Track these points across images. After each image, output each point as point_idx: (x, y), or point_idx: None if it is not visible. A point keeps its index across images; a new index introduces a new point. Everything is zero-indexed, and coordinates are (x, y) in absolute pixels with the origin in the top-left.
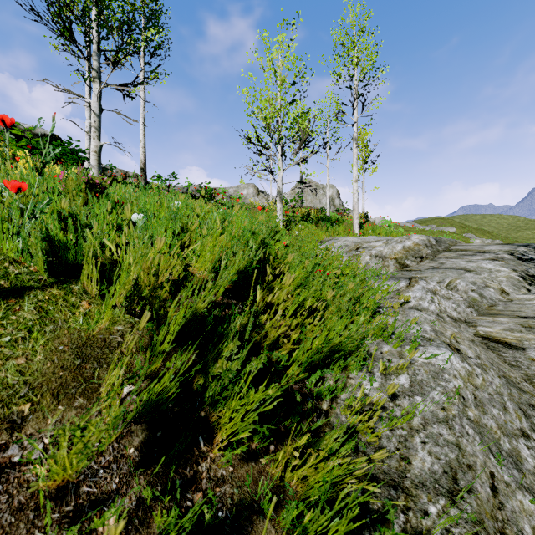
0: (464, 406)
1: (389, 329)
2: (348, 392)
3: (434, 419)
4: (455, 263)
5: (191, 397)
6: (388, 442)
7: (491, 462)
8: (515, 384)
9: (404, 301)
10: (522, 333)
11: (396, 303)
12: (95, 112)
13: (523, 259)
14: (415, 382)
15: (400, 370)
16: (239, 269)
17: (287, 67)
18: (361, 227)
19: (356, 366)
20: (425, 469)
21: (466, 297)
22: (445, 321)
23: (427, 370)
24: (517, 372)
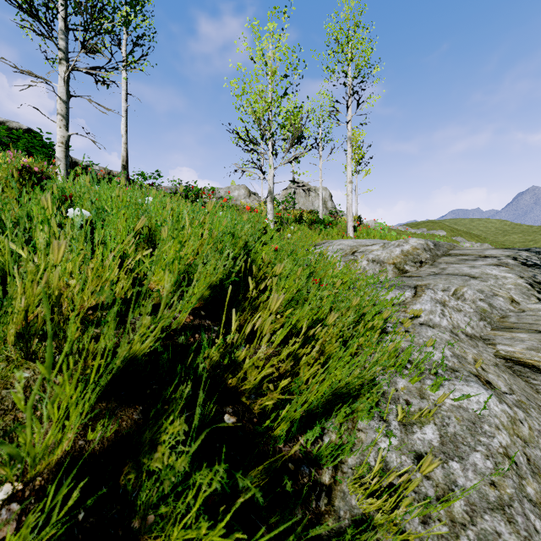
0: (519, 478)
1: (405, 358)
2: (357, 453)
3: (483, 503)
4: (457, 269)
5: (120, 493)
6: None
7: None
8: None
9: (412, 315)
10: None
11: (404, 317)
12: (62, 98)
13: (528, 265)
14: (446, 437)
15: (424, 418)
16: (211, 283)
17: (279, 58)
18: (355, 230)
19: (366, 414)
20: None
21: (474, 307)
22: (461, 339)
23: (459, 418)
24: None
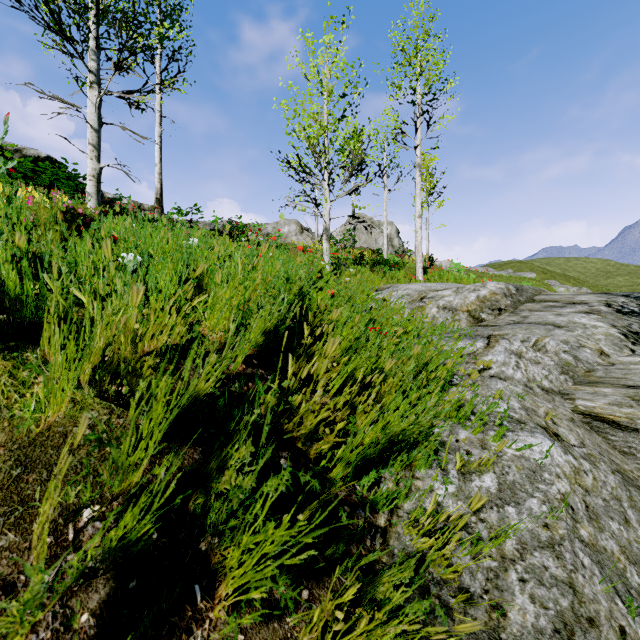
0: (574, 521)
1: (467, 408)
2: (413, 499)
3: (534, 542)
4: (541, 317)
5: (187, 520)
6: (471, 580)
7: (619, 610)
8: (633, 481)
9: (482, 367)
10: (633, 409)
11: (473, 369)
12: (93, 126)
13: (623, 312)
14: (504, 485)
15: (484, 467)
16: (266, 329)
17: (336, 75)
18: (425, 272)
19: (424, 462)
20: (528, 625)
21: (557, 360)
22: (536, 393)
23: (520, 467)
24: (631, 462)
